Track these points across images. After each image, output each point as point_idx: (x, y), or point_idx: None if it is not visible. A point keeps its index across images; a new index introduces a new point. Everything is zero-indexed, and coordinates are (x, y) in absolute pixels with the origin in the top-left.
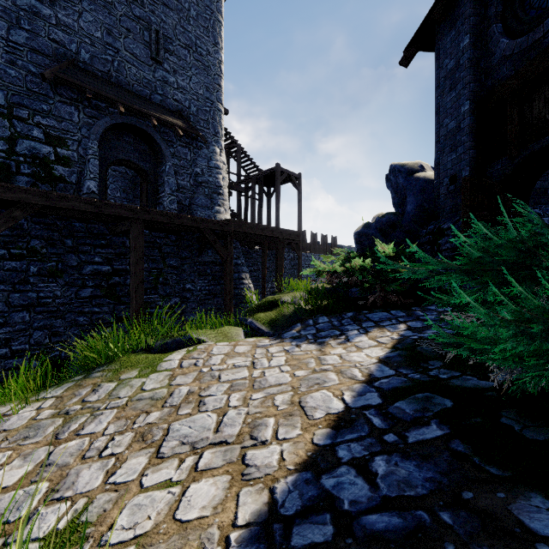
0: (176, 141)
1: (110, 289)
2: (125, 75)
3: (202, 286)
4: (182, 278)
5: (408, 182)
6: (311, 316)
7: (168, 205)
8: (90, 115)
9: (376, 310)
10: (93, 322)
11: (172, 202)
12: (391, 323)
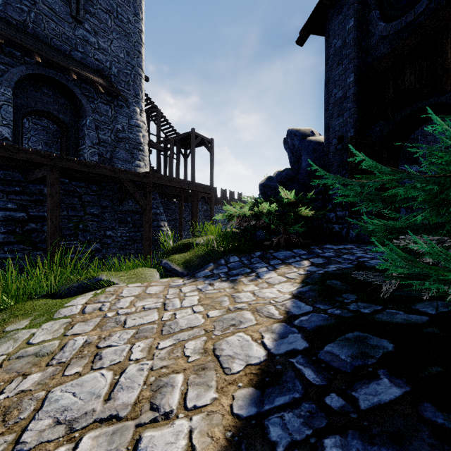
0: (97, 98)
1: (25, 235)
2: (43, 27)
3: (123, 233)
4: (103, 225)
5: (303, 143)
6: (223, 257)
7: (89, 157)
8: (3, 61)
9: (280, 250)
10: (4, 268)
11: (93, 154)
12: (296, 260)
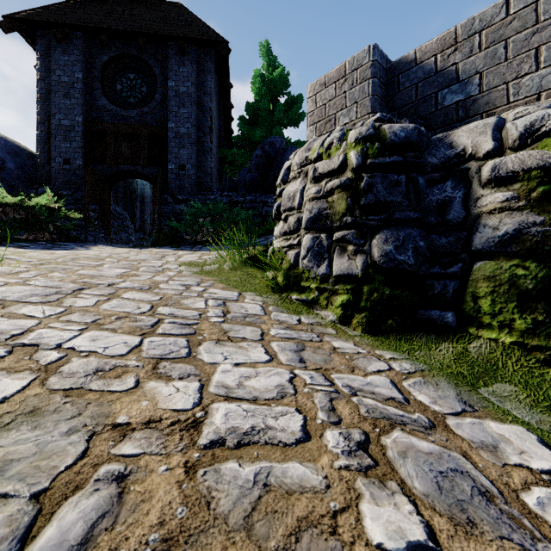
0: None
1: None
2: None
3: None
4: None
5: None
6: (0, 243)
7: None
8: None
9: (57, 242)
10: None
11: None
12: (91, 246)
